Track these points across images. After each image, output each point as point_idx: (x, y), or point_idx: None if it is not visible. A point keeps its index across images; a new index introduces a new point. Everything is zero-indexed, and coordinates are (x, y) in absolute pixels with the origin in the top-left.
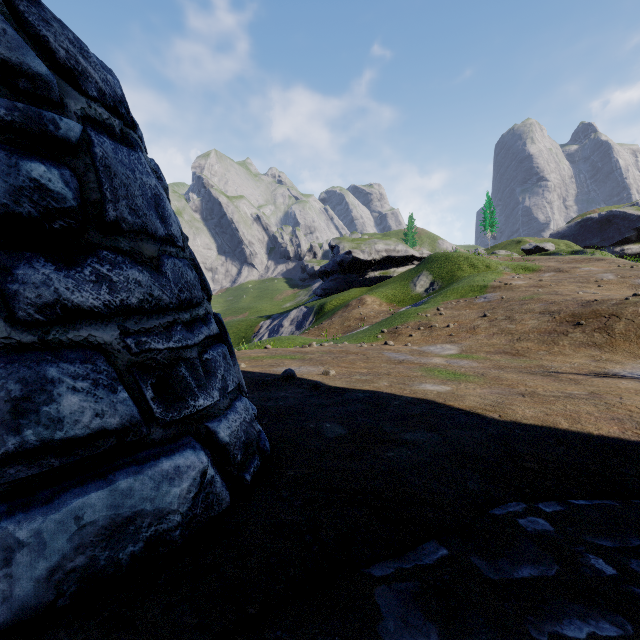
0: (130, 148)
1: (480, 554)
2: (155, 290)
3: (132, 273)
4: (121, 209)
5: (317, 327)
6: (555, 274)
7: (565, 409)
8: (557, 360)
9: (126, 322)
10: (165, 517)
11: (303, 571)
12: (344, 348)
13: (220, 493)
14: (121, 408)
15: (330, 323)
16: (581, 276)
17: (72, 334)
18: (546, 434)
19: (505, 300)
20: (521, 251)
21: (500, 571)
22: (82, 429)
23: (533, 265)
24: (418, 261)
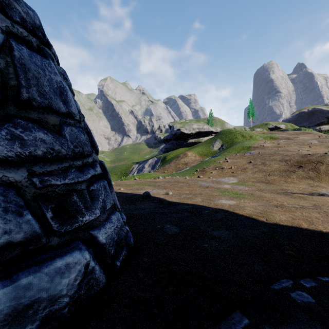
0: (43, 57)
1: (271, 323)
2: (56, 146)
3: (39, 134)
4: (32, 92)
5: (162, 168)
6: (286, 140)
7: (302, 215)
8: (290, 186)
9: (33, 167)
10: (57, 300)
11: None
12: (176, 179)
13: (98, 277)
14: (25, 226)
15: (169, 166)
16: (300, 141)
17: None
18: (295, 231)
19: (261, 154)
20: (268, 129)
21: None
22: None
23: (274, 136)
24: (214, 134)
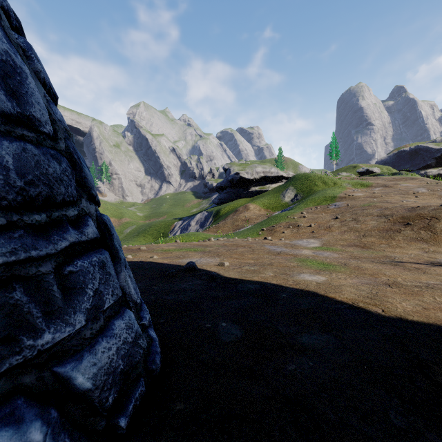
0: None
1: None
2: None
3: None
4: None
5: (215, 226)
6: (383, 188)
7: (437, 302)
8: (397, 251)
9: None
10: None
11: None
12: (235, 242)
13: None
14: None
15: (224, 223)
16: (402, 190)
17: None
18: (439, 334)
19: (350, 207)
20: (356, 173)
21: None
22: None
23: (367, 182)
24: (286, 180)
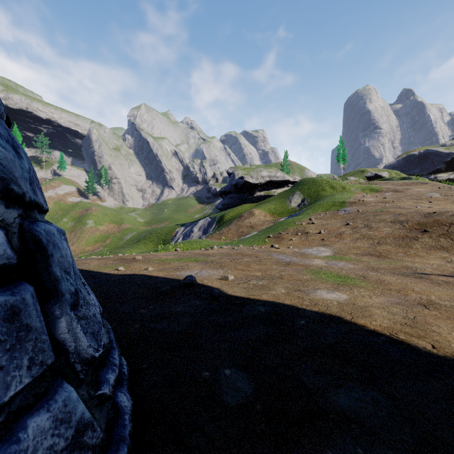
0: None
1: None
2: None
3: None
4: None
5: (218, 232)
6: (393, 193)
7: None
8: (416, 261)
9: None
10: None
11: None
12: (239, 250)
13: None
14: None
15: (228, 229)
16: (414, 195)
17: None
18: None
19: (361, 212)
20: (364, 178)
21: None
22: None
23: (376, 187)
24: (292, 184)
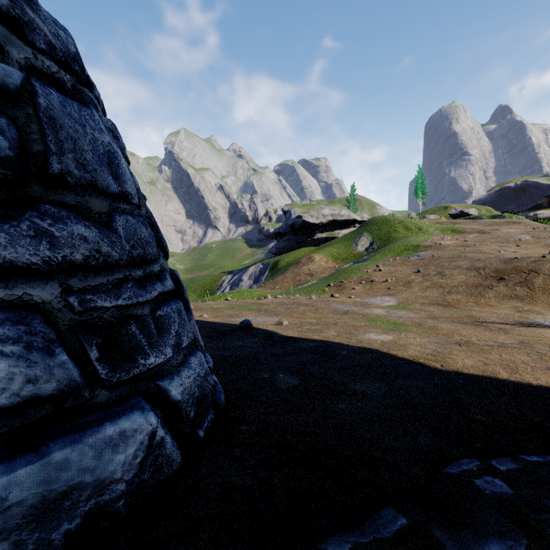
0: (82, 104)
1: (441, 524)
2: (103, 246)
3: (77, 228)
4: (67, 162)
5: (272, 281)
6: (478, 235)
7: (501, 358)
8: (484, 311)
9: (69, 279)
10: (107, 487)
11: (254, 548)
12: (295, 300)
13: (170, 454)
14: (59, 372)
15: (283, 278)
16: (501, 237)
17: (3, 293)
18: (488, 384)
19: (436, 258)
20: (448, 215)
21: (465, 547)
22: (10, 398)
23: (459, 227)
24: (359, 224)
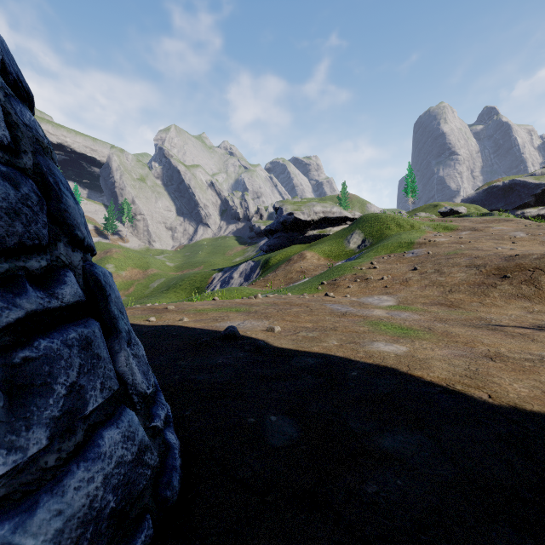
0: None
1: None
2: None
3: None
4: None
5: (263, 279)
6: (471, 232)
7: None
8: (493, 312)
9: None
10: None
11: None
12: (288, 299)
13: None
14: None
15: (274, 275)
16: (495, 234)
17: None
18: None
19: (432, 255)
20: (438, 213)
21: None
22: None
23: (451, 225)
24: (351, 221)
